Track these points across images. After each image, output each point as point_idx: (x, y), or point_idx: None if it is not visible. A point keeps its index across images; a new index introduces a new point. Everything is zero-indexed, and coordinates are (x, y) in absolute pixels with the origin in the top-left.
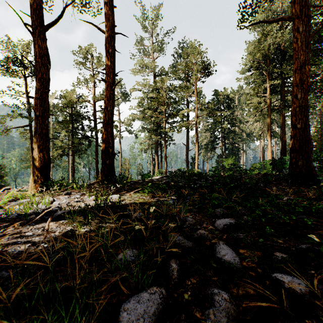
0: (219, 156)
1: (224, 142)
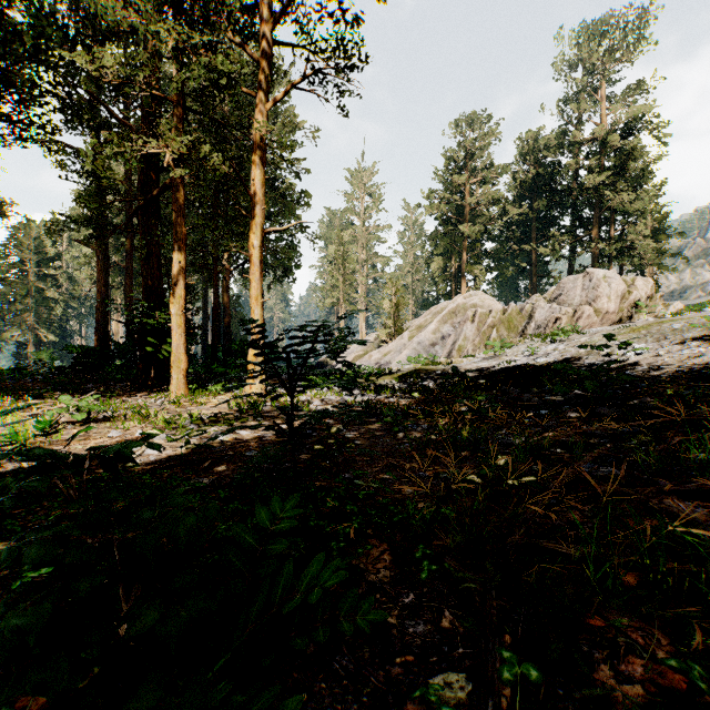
0: (23, 344)
1: (36, 319)
